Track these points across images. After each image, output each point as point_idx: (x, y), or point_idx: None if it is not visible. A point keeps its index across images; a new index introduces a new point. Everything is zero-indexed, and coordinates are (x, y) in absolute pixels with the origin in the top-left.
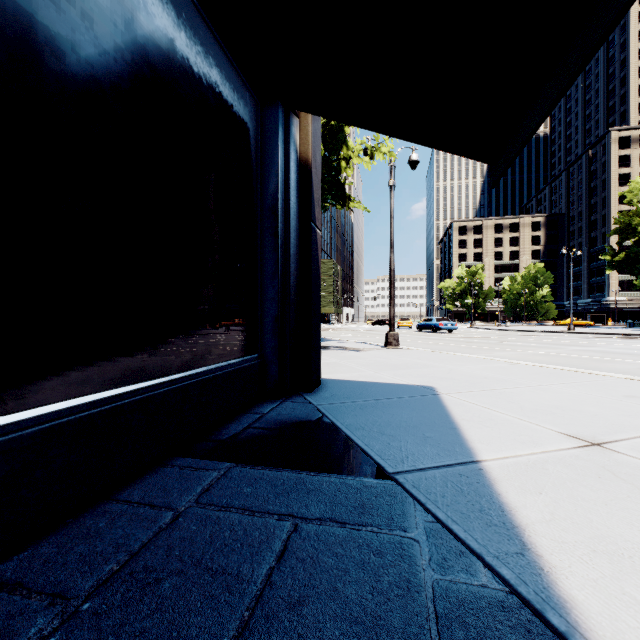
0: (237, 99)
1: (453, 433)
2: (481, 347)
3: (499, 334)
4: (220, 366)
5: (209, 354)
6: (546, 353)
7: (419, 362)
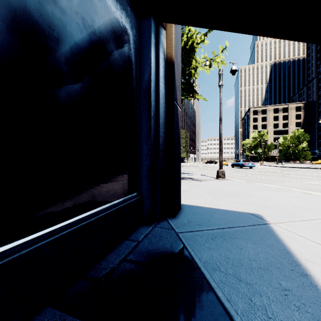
0: (120, 9)
1: (309, 284)
2: (274, 178)
3: (280, 169)
4: (104, 208)
5: (93, 200)
6: (319, 183)
7: (241, 191)
